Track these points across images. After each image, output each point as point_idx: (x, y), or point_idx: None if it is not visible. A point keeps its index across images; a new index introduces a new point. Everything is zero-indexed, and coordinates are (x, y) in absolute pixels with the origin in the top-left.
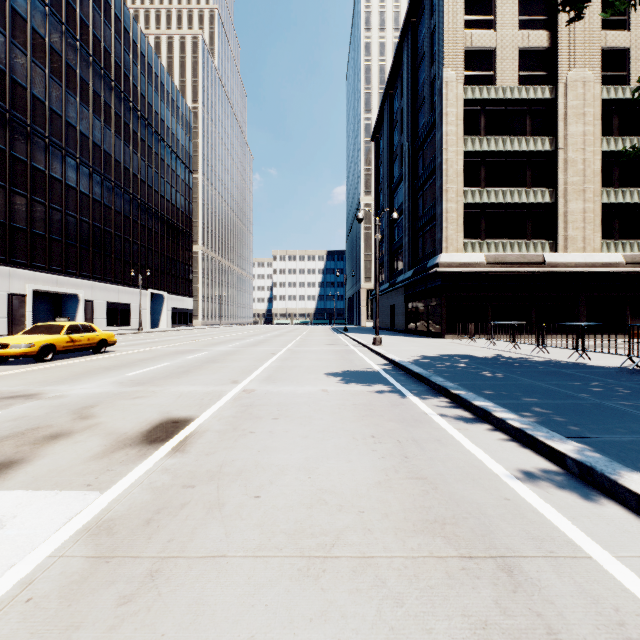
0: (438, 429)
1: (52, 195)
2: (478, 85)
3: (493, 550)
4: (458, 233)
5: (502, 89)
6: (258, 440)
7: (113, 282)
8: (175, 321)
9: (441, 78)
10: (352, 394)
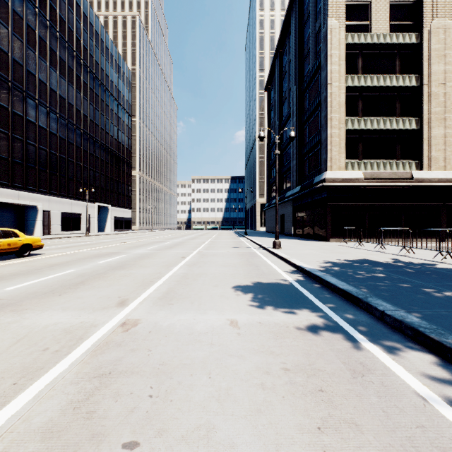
0: None
1: (14, 127)
2: (356, 32)
3: None
4: (340, 154)
5: (376, 35)
6: None
7: (67, 197)
8: (117, 227)
9: (326, 26)
10: (274, 334)
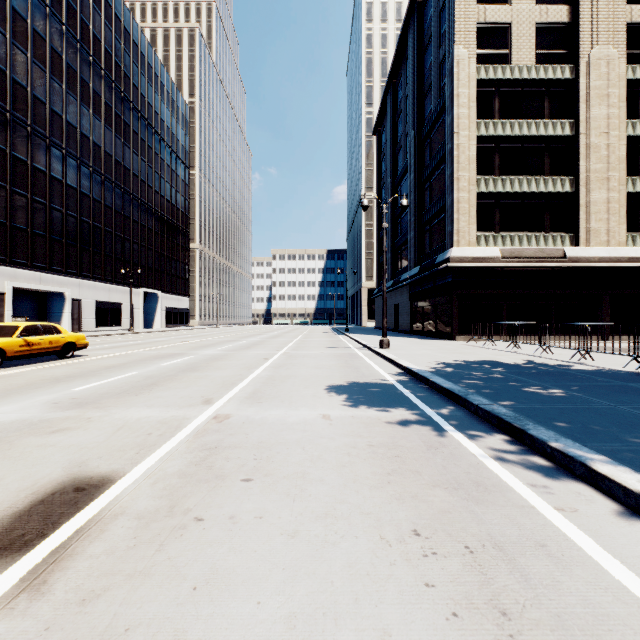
0: (525, 510)
1: (35, 187)
2: (492, 64)
3: None
4: (470, 225)
5: (518, 68)
6: (203, 546)
7: (103, 280)
8: (170, 321)
9: (452, 56)
10: (365, 424)
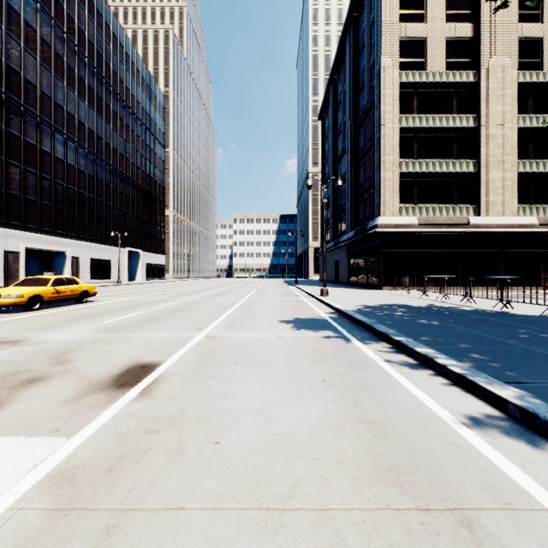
0: (384, 374)
1: (43, 166)
2: (411, 70)
3: (449, 501)
4: (394, 198)
5: (432, 74)
6: (219, 384)
7: (96, 241)
8: (149, 275)
9: (379, 64)
10: (304, 340)
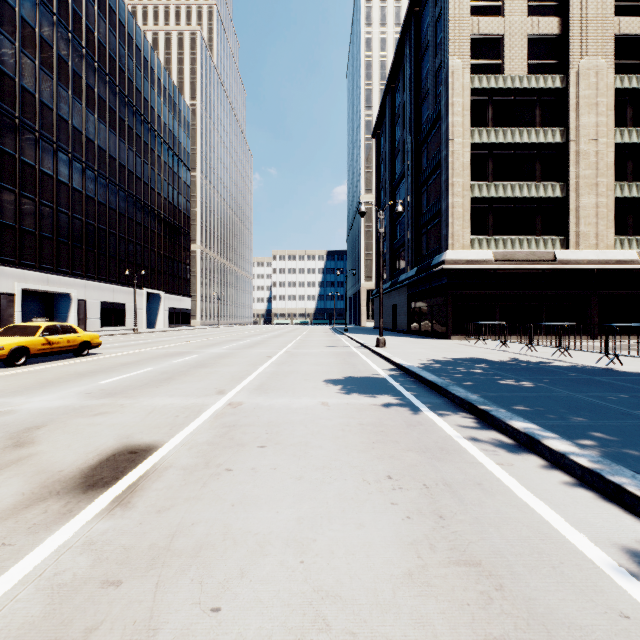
0: (474, 464)
1: (43, 191)
2: (485, 74)
3: None
4: (465, 229)
5: (511, 78)
6: (235, 484)
7: (107, 281)
8: (172, 321)
9: (447, 66)
10: (357, 409)
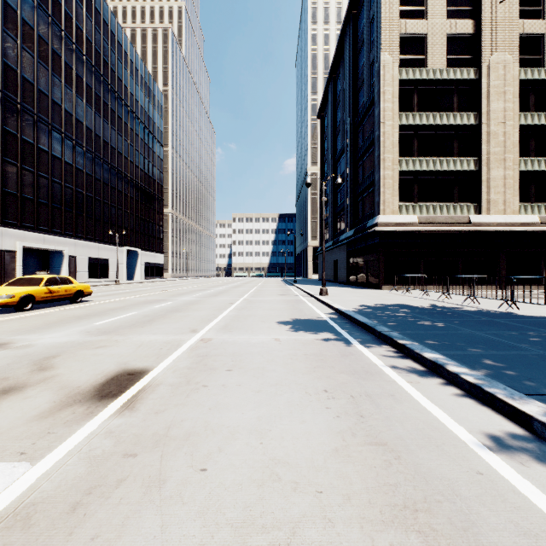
0: (390, 382)
1: (40, 164)
2: (411, 67)
3: None
4: (394, 197)
5: (432, 71)
6: (210, 395)
7: (94, 240)
8: (148, 274)
9: (379, 61)
10: (303, 343)
